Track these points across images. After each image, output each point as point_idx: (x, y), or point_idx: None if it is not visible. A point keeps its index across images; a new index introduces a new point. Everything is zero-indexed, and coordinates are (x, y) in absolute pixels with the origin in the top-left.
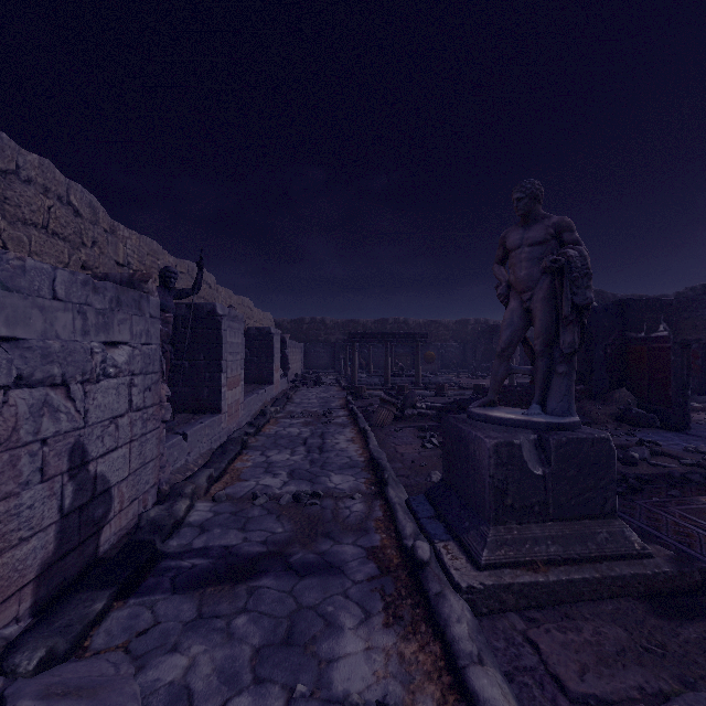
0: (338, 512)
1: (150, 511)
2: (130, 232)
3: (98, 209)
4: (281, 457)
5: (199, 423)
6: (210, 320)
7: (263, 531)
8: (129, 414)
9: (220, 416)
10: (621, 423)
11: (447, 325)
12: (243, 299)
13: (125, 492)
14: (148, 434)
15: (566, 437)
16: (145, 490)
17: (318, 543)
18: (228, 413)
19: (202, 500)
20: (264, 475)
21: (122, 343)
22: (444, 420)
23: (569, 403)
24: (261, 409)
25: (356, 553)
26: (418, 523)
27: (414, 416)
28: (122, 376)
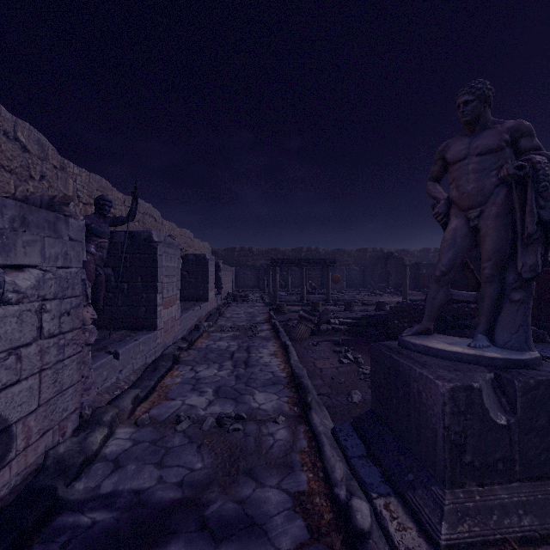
0: (261, 440)
1: (59, 446)
2: (80, 169)
3: (47, 146)
4: (209, 372)
5: (133, 340)
6: (146, 246)
7: (180, 467)
8: (39, 341)
9: (155, 332)
10: None
11: (350, 253)
12: (184, 231)
13: (33, 425)
14: (66, 359)
15: (534, 379)
16: (62, 418)
17: (239, 485)
18: (164, 329)
19: (124, 424)
20: (190, 394)
21: (31, 266)
22: (373, 348)
23: (526, 335)
24: (196, 324)
25: (281, 501)
26: (348, 463)
27: (328, 331)
28: (28, 302)
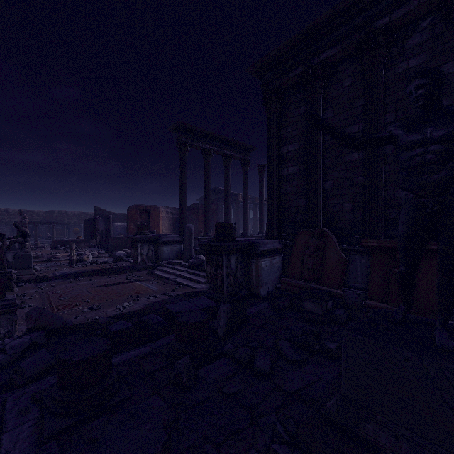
0: None
1: None
2: None
3: None
4: None
5: None
6: None
7: None
8: None
9: None
10: (89, 247)
11: (91, 215)
12: None
13: None
14: None
15: None
16: None
17: None
18: None
19: None
20: None
21: None
22: None
23: None
24: None
25: None
26: None
27: None
28: None
